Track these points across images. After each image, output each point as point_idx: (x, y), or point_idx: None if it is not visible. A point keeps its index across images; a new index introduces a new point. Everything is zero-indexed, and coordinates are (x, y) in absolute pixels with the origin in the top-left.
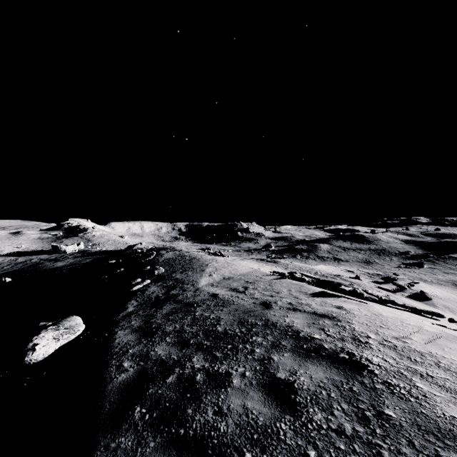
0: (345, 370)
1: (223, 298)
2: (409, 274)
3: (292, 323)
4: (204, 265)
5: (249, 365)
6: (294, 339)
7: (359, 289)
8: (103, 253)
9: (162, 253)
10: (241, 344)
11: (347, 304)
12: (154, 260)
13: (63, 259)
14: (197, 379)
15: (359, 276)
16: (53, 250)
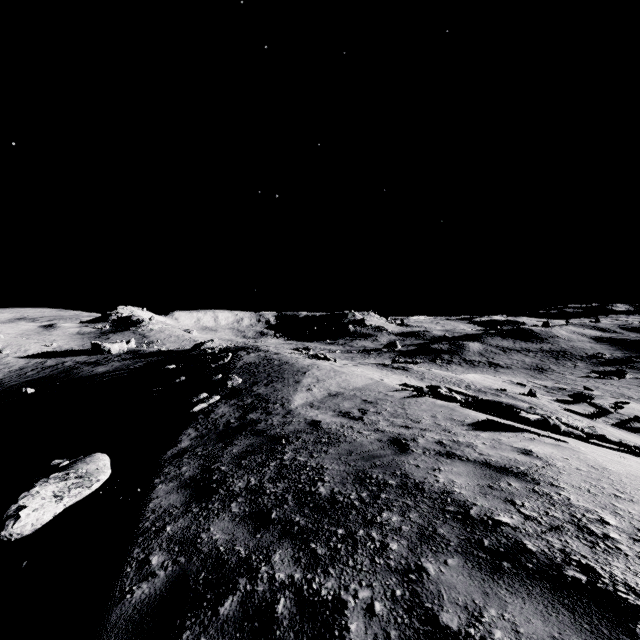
0: (591, 617)
1: (329, 429)
2: (604, 388)
3: (451, 486)
4: (300, 373)
5: (380, 583)
6: (461, 523)
7: (552, 418)
8: (161, 354)
9: (241, 354)
10: (362, 528)
11: (537, 446)
12: (229, 366)
13: (107, 362)
14: (278, 612)
15: (534, 392)
16: (94, 349)
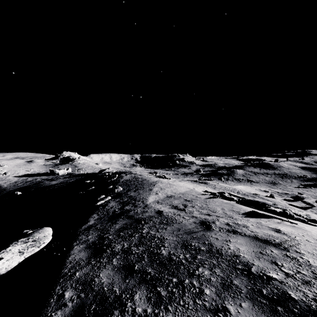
0: None
1: (167, 215)
2: (307, 193)
3: (238, 252)
4: (152, 185)
5: None
6: (247, 277)
7: (289, 211)
8: (83, 175)
9: (122, 175)
10: (187, 278)
11: (282, 226)
12: (116, 181)
13: (57, 179)
14: None
15: (273, 195)
16: (51, 173)
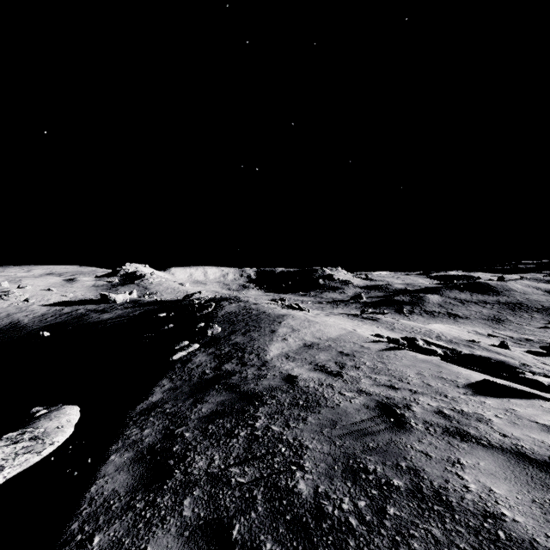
0: None
1: (306, 387)
2: None
3: (494, 503)
4: (276, 323)
5: None
6: None
7: None
8: (157, 303)
9: (223, 304)
10: None
11: None
12: (212, 315)
13: (111, 310)
14: None
15: (506, 344)
16: (102, 299)
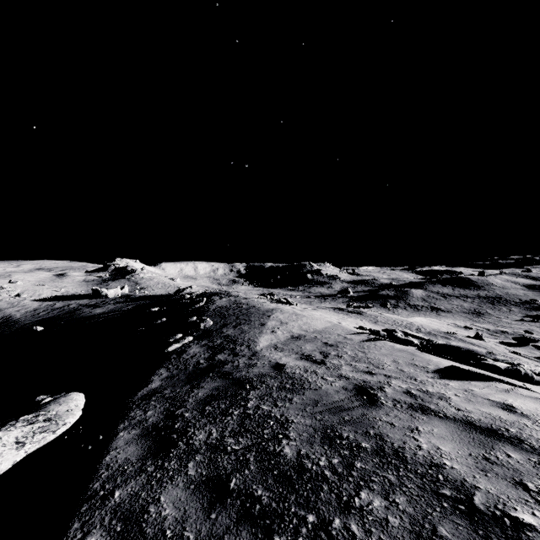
0: None
1: (293, 373)
2: (538, 330)
3: (439, 457)
4: (265, 316)
5: None
6: (468, 519)
7: (523, 367)
8: (148, 298)
9: (214, 299)
10: (338, 515)
11: (516, 399)
12: (203, 309)
13: (104, 305)
14: None
15: (481, 335)
16: (94, 294)
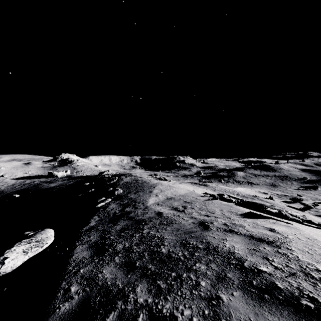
0: None
1: (167, 216)
2: (307, 195)
3: (233, 249)
4: (152, 187)
5: (196, 306)
6: (240, 271)
7: (284, 211)
8: (82, 177)
9: (122, 177)
10: (185, 272)
11: (277, 226)
12: (116, 183)
13: (55, 181)
14: None
15: (272, 197)
16: (49, 175)
